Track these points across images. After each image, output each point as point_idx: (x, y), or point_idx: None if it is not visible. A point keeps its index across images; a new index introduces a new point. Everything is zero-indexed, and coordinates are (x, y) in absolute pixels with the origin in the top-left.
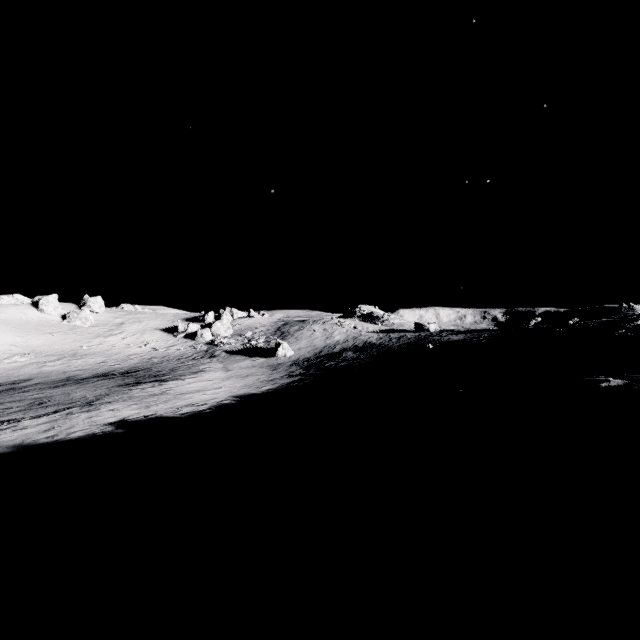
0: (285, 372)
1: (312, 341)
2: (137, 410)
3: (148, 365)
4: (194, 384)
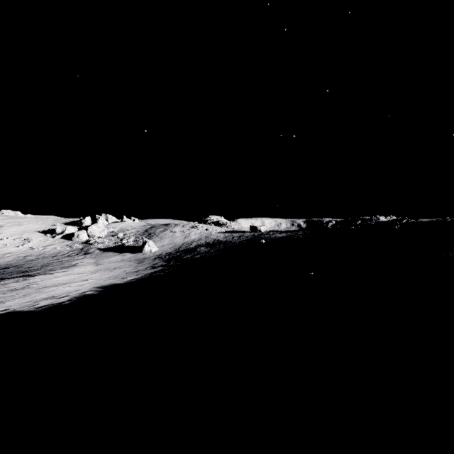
0: (149, 264)
1: (173, 240)
2: None
3: (21, 262)
4: (61, 277)
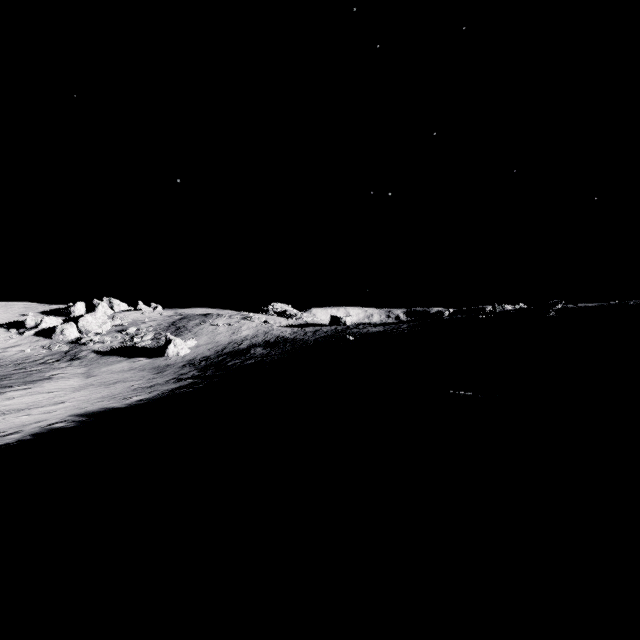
0: (173, 375)
1: (214, 337)
2: None
3: None
4: (17, 399)
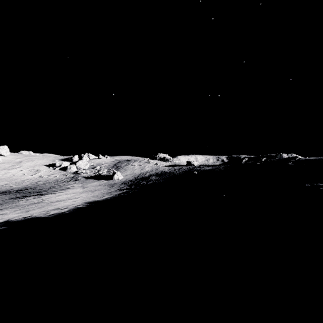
0: (118, 188)
1: (133, 171)
2: (19, 214)
3: (35, 185)
4: (61, 196)
